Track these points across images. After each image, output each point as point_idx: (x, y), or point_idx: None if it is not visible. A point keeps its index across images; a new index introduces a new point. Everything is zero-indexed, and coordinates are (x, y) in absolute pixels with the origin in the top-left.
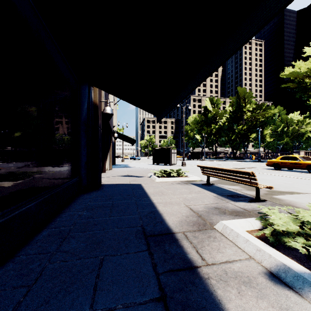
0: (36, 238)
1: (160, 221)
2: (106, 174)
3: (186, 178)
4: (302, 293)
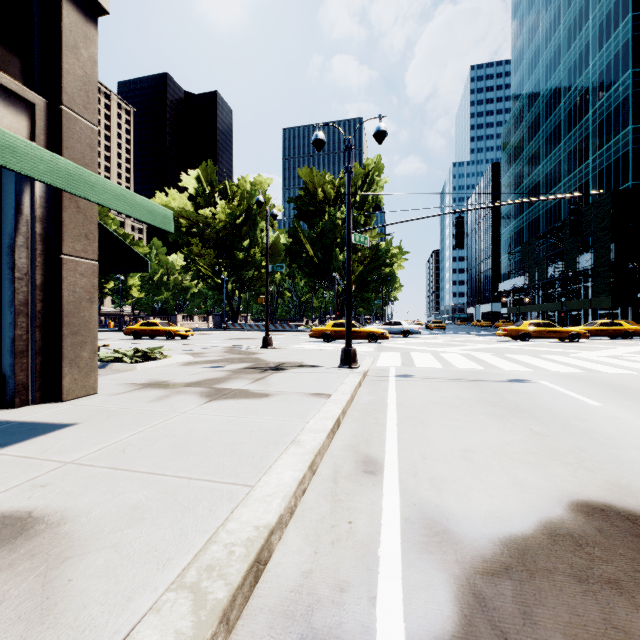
0: None
1: None
2: None
3: None
4: (105, 368)
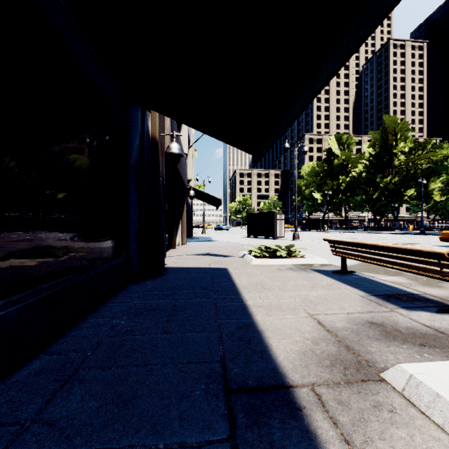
0: (14, 378)
1: (260, 351)
2: (175, 251)
3: (302, 260)
4: None
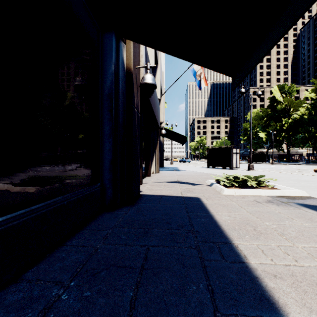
0: None
1: None
2: (150, 179)
3: (278, 192)
4: None
